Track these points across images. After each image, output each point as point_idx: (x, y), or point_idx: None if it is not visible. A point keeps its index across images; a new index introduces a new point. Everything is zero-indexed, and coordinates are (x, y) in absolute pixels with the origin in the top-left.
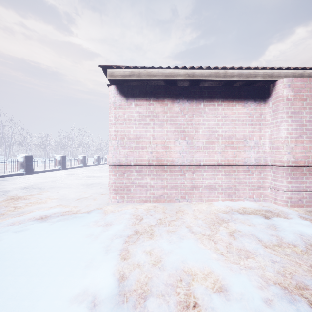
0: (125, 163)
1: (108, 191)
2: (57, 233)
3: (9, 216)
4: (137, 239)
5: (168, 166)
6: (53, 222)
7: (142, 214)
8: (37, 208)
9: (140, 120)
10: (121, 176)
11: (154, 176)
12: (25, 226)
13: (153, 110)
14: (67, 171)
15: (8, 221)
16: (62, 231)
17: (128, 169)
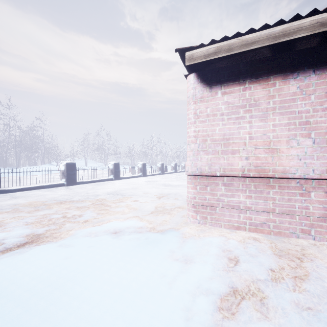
0: (207, 172)
1: (186, 205)
2: (125, 261)
3: (91, 224)
4: (236, 307)
5: (277, 179)
6: (124, 241)
7: (236, 252)
8: (115, 218)
9: (229, 114)
10: (202, 189)
11: (251, 193)
12: (98, 241)
13: (250, 96)
14: (146, 178)
15: (87, 230)
16: (130, 259)
17: (213, 181)
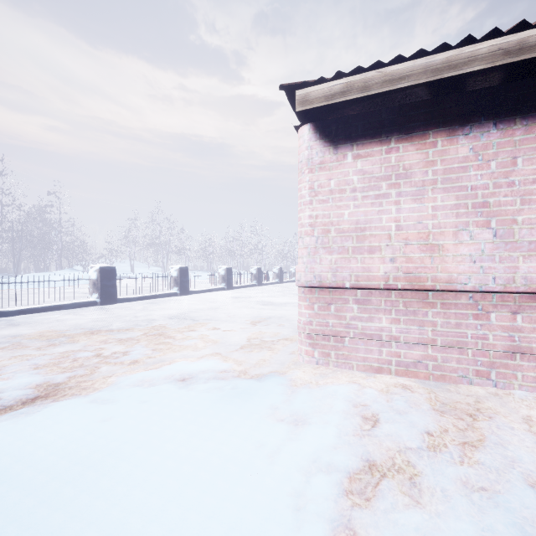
0: (331, 282)
1: (297, 336)
2: (199, 423)
3: (142, 367)
4: (373, 489)
5: (439, 293)
6: (198, 393)
7: (374, 407)
8: (182, 356)
9: (366, 189)
10: (322, 310)
11: (399, 315)
12: (155, 393)
13: (398, 162)
14: (233, 293)
15: (137, 376)
16: (208, 420)
17: (339, 296)
